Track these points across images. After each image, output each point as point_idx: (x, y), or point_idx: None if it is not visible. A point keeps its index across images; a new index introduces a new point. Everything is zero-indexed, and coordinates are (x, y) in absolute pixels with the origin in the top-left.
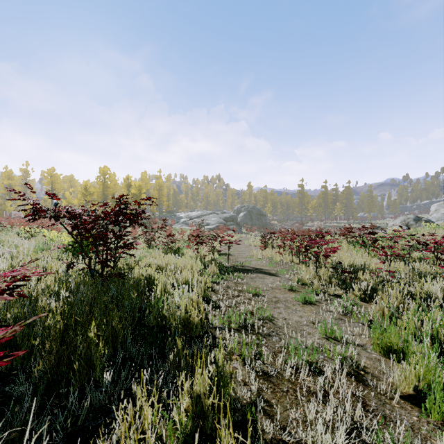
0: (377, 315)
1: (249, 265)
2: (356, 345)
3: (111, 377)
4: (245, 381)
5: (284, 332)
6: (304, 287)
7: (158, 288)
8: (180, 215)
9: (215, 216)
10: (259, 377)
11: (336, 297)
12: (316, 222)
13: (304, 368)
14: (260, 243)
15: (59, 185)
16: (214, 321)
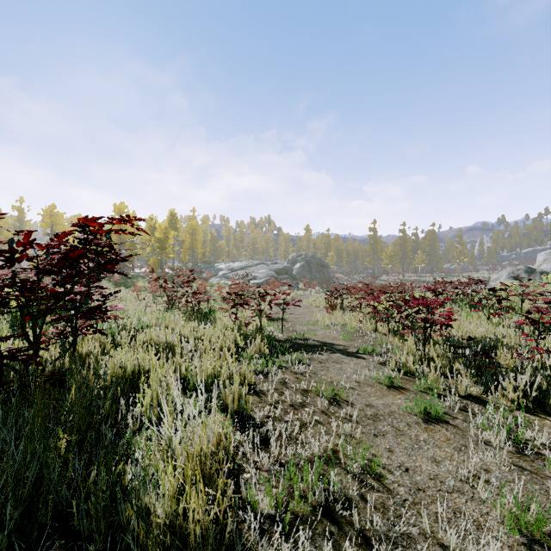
0: None
1: (313, 337)
2: None
3: None
4: None
5: (422, 526)
6: (411, 380)
7: (147, 399)
8: (219, 266)
9: (264, 268)
10: None
11: (473, 403)
12: (391, 275)
13: None
14: (325, 303)
15: (61, 227)
16: (253, 501)
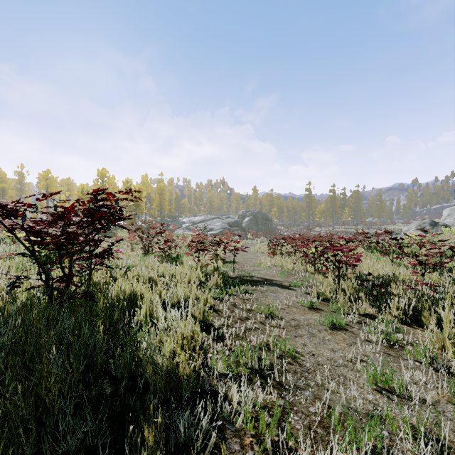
0: (436, 348)
1: (257, 275)
2: (426, 403)
3: None
4: None
5: (317, 381)
6: (327, 304)
7: (142, 311)
8: (183, 220)
9: (219, 221)
10: None
11: (368, 319)
12: (323, 227)
13: None
14: (267, 250)
15: (55, 188)
16: (215, 365)
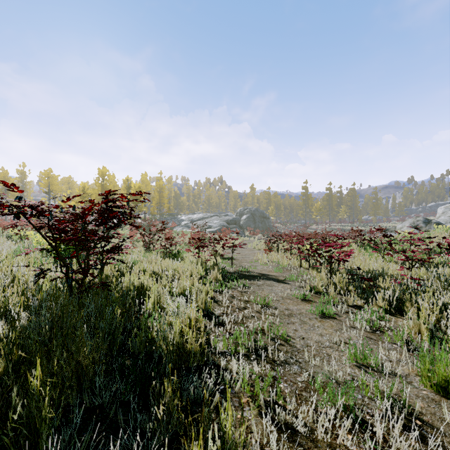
0: (413, 333)
1: (254, 270)
2: (398, 376)
3: (66, 446)
4: (263, 444)
5: (305, 358)
6: (319, 296)
7: (150, 301)
8: (181, 218)
9: (217, 219)
10: (280, 436)
11: (356, 309)
12: (320, 225)
13: (344, 423)
14: (264, 247)
15: (56, 187)
16: (216, 344)
